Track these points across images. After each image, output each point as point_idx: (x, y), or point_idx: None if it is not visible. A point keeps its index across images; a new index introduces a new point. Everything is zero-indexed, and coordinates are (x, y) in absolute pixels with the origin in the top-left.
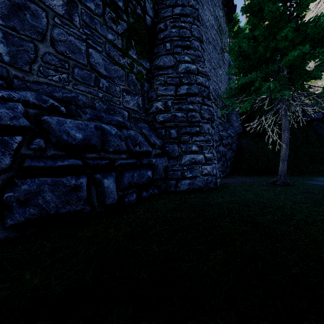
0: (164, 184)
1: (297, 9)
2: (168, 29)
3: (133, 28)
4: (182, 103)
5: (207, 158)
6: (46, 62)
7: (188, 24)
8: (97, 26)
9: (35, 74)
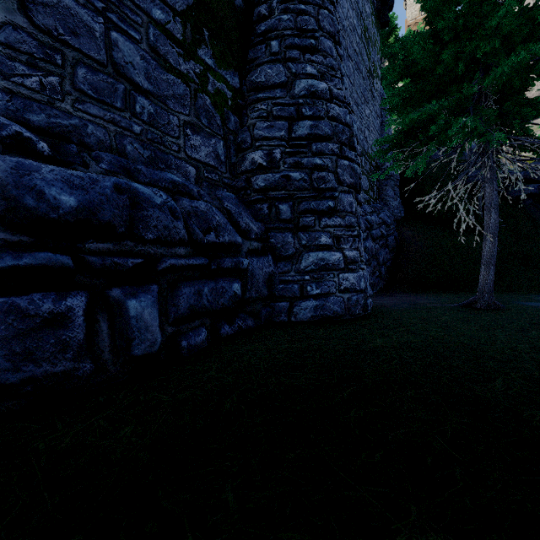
0: (267, 309)
1: None
2: (275, 14)
3: (206, 5)
4: (301, 154)
5: (349, 258)
6: (7, 44)
7: (312, 6)
8: None
9: None
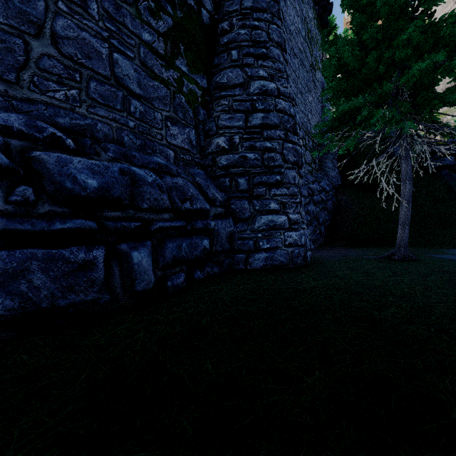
0: (229, 259)
1: (424, 2)
2: (235, 29)
3: (182, 26)
4: (255, 139)
5: (293, 220)
6: (44, 69)
7: (263, 22)
8: (127, 19)
9: (25, 87)
